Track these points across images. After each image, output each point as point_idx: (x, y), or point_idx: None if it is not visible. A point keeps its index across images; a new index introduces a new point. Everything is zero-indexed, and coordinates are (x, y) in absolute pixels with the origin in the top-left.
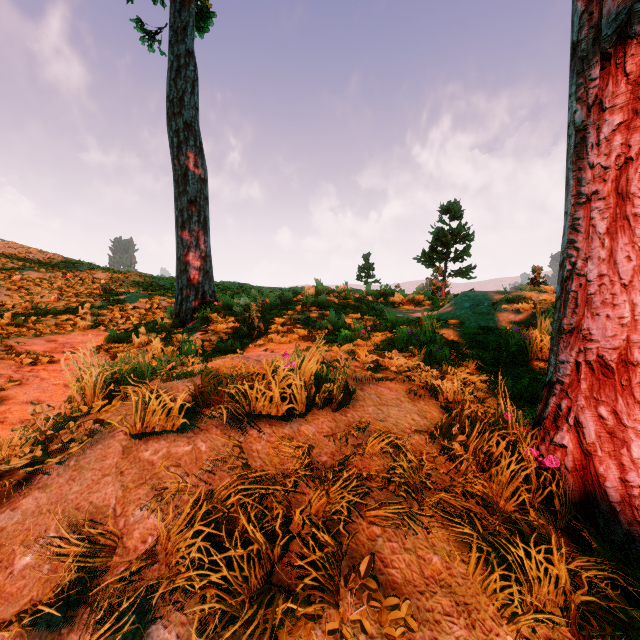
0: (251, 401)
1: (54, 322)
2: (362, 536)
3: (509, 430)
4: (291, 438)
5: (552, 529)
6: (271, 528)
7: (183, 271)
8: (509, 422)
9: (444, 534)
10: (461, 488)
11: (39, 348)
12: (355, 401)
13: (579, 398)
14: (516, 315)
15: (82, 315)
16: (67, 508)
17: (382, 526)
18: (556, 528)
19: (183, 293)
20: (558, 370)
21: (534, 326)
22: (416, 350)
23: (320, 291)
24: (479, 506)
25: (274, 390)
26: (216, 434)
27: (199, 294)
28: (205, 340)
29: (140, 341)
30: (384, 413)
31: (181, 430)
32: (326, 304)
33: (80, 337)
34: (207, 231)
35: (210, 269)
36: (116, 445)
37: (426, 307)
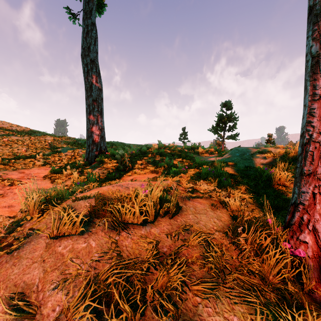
0: (122, 215)
1: (23, 162)
2: (189, 303)
3: (272, 231)
4: (145, 237)
5: (300, 292)
6: (133, 299)
7: (90, 136)
8: (272, 226)
9: (238, 300)
10: (246, 268)
11: (15, 176)
12: (181, 211)
13: (315, 214)
14: (264, 160)
15: (38, 159)
16: (9, 285)
17: (202, 299)
18: (302, 292)
19: (90, 148)
20: (301, 197)
21: (274, 166)
22: (212, 179)
23: (160, 146)
24: (256, 278)
25: (136, 208)
26: (101, 235)
27: (98, 148)
28: (101, 172)
29: (67, 173)
30: (198, 218)
31: (81, 233)
32: (163, 153)
33: (36, 170)
34: (102, 116)
35: (104, 135)
36: (42, 242)
37: (215, 155)
